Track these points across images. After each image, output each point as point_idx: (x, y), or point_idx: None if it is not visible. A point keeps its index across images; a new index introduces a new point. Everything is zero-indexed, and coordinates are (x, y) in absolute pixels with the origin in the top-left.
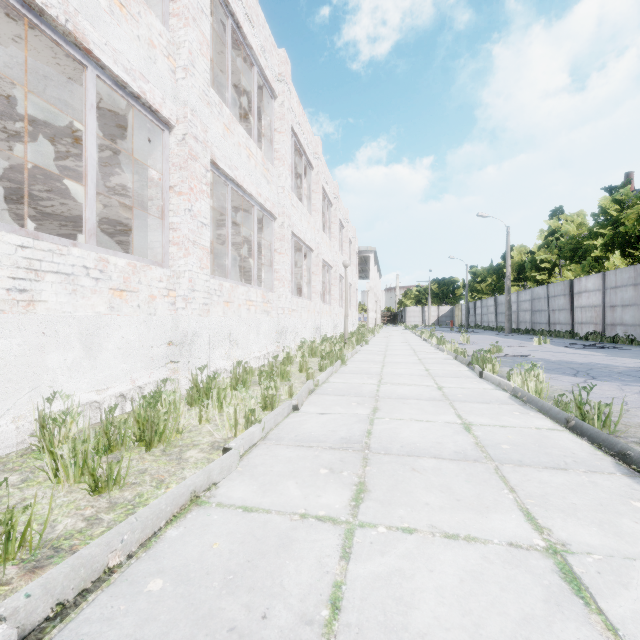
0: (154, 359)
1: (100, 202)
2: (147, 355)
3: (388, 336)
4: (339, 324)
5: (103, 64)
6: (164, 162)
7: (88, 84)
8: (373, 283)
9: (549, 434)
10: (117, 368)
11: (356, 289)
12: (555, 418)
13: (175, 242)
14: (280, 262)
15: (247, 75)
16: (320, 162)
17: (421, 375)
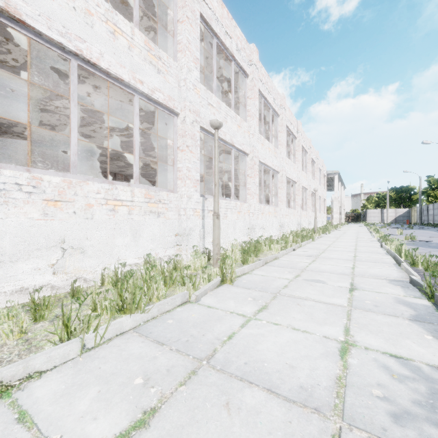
0: (245, 233)
1: (205, 172)
2: (243, 232)
3: (346, 230)
4: (312, 222)
5: (235, 147)
6: (246, 167)
7: (232, 154)
8: (337, 195)
9: (384, 259)
10: (238, 235)
11: (324, 199)
12: (392, 256)
13: (249, 194)
14: (281, 193)
15: (266, 110)
16: (300, 134)
17: (351, 245)
